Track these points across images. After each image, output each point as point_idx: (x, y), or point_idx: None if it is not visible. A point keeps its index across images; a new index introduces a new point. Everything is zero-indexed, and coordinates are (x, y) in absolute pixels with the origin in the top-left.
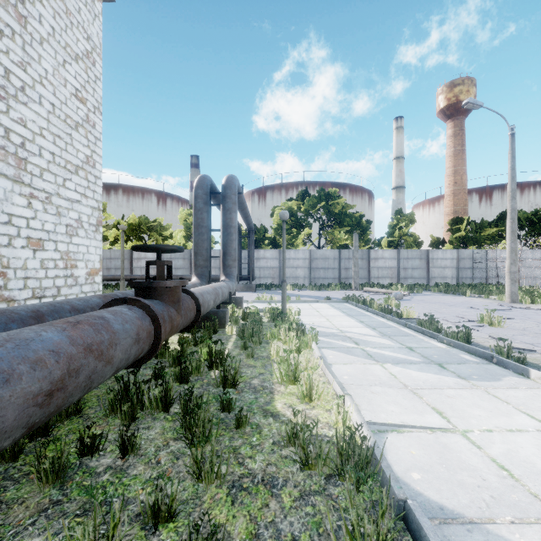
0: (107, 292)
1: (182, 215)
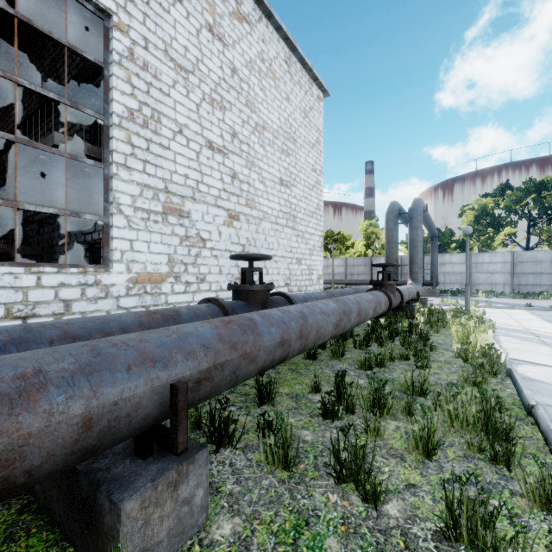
0: None
1: (362, 226)
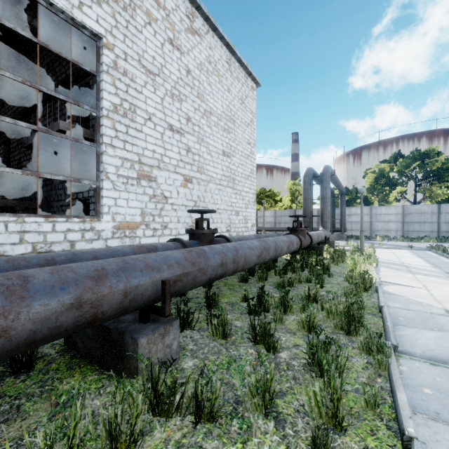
0: None
1: (288, 185)
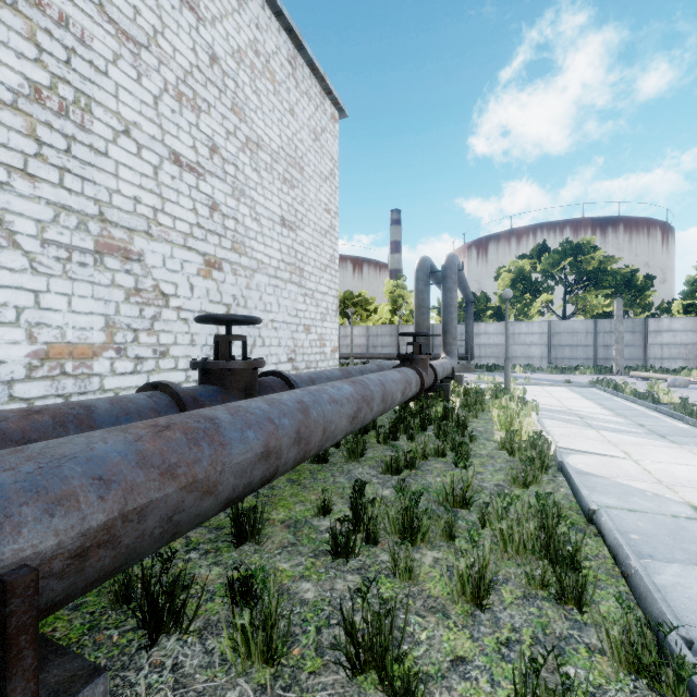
0: None
1: (387, 287)
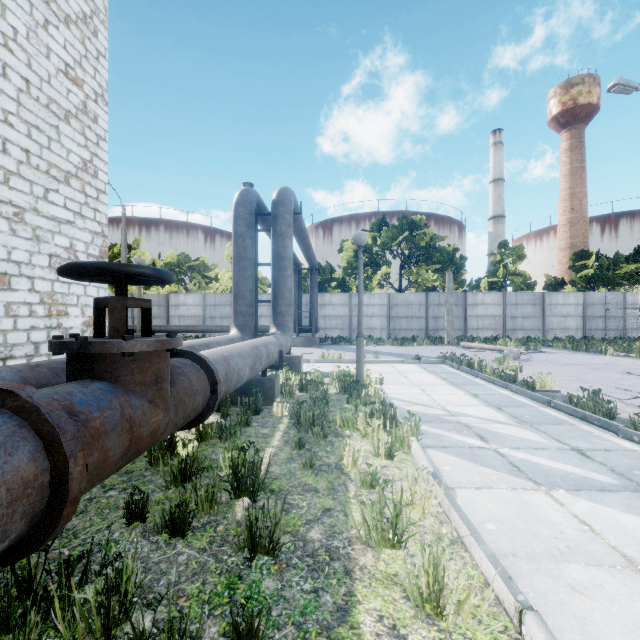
0: None
1: (229, 251)
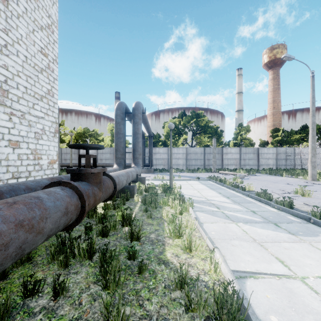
0: (64, 173)
1: (109, 127)
